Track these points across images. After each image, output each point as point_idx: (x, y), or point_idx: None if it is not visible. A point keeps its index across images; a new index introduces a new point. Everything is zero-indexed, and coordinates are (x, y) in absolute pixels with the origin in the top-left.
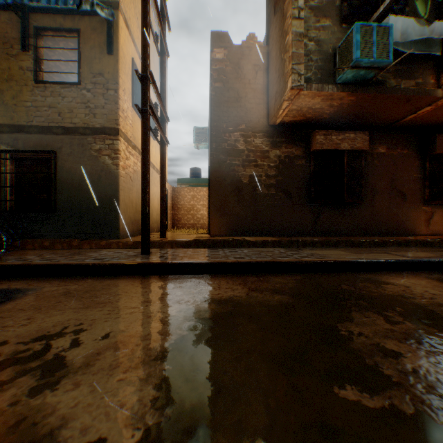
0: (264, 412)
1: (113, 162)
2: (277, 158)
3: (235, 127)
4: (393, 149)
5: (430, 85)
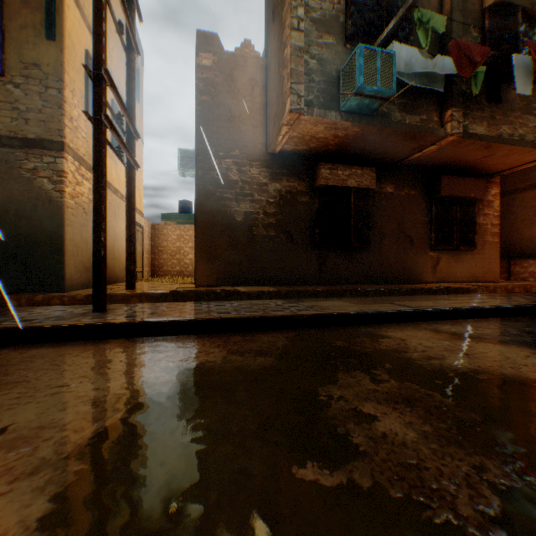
0: (197, 511)
1: (57, 187)
2: (277, 193)
3: (227, 152)
4: (402, 189)
5: (434, 123)
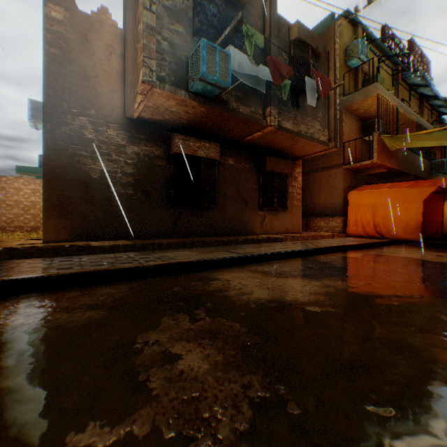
0: None
1: None
2: (135, 155)
3: (82, 109)
4: (240, 162)
5: (260, 115)
